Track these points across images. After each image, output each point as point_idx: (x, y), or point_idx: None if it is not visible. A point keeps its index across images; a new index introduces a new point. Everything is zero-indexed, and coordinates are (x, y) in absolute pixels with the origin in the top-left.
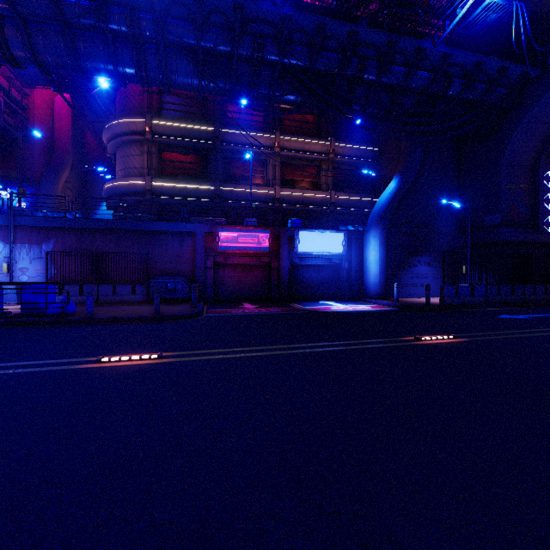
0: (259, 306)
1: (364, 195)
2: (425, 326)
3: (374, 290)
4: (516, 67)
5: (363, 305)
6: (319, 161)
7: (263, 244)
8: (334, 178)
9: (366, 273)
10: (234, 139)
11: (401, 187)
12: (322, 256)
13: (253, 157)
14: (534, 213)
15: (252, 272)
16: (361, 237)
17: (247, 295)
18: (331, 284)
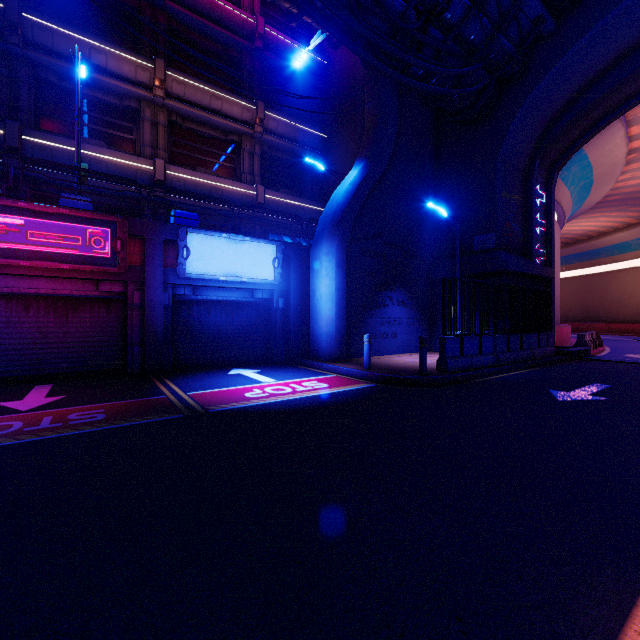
0: (62, 398)
1: (308, 200)
2: (504, 471)
3: (327, 345)
4: (535, 0)
5: (312, 377)
6: (238, 136)
7: (100, 251)
8: (264, 168)
9: (314, 317)
10: (59, 45)
11: (368, 177)
12: (237, 285)
13: (111, 98)
14: (527, 237)
15: (78, 314)
16: (305, 256)
17: (63, 364)
18: (254, 335)
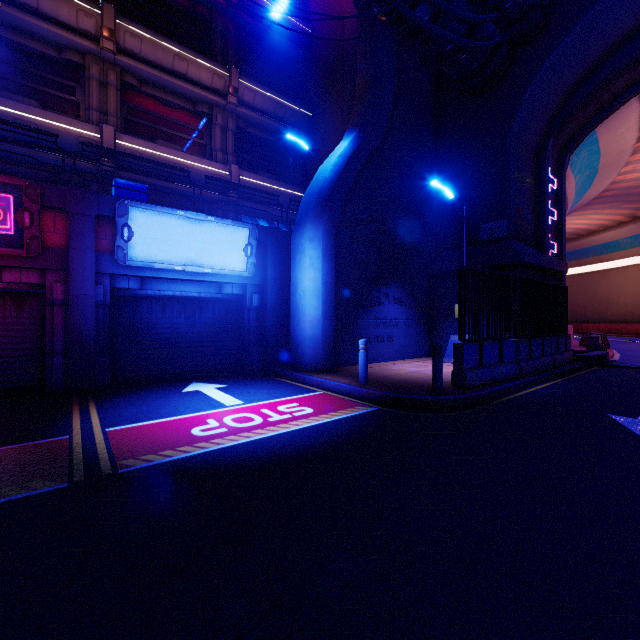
0: None
1: (290, 185)
2: None
3: (312, 352)
4: None
5: (292, 396)
6: (209, 107)
7: None
8: (239, 147)
9: (296, 317)
10: None
11: (361, 149)
12: (199, 277)
13: (47, 49)
14: (539, 226)
15: None
16: (285, 244)
17: None
18: (223, 339)
